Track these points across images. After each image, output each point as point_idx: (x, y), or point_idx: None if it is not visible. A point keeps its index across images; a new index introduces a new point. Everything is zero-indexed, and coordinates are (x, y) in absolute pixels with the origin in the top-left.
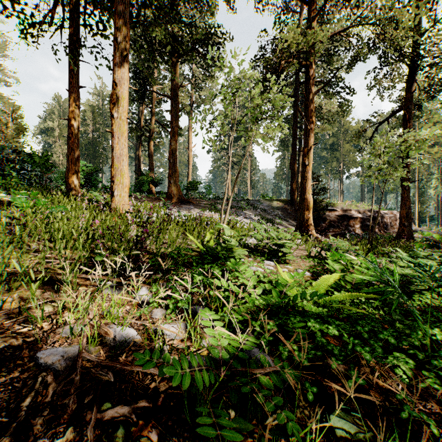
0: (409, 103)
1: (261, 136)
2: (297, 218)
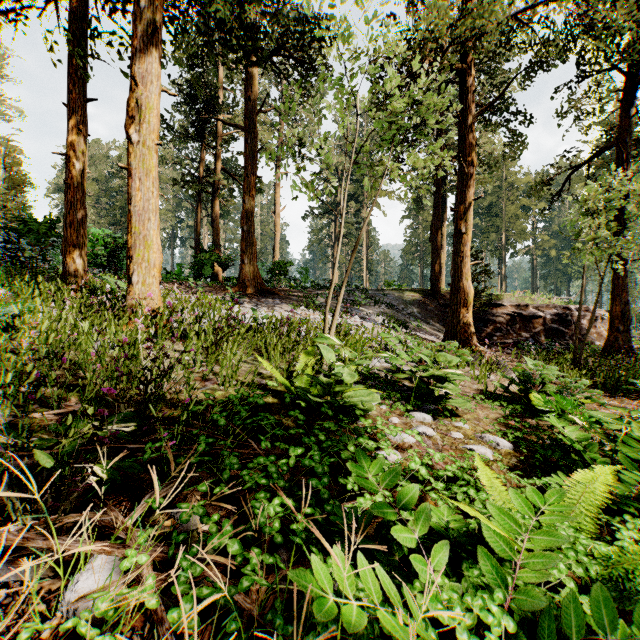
0: (626, 134)
1: (383, 194)
2: (442, 318)
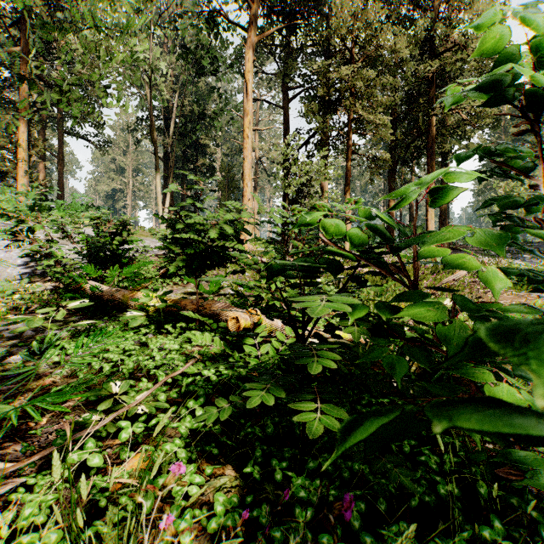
0: None
1: None
2: None
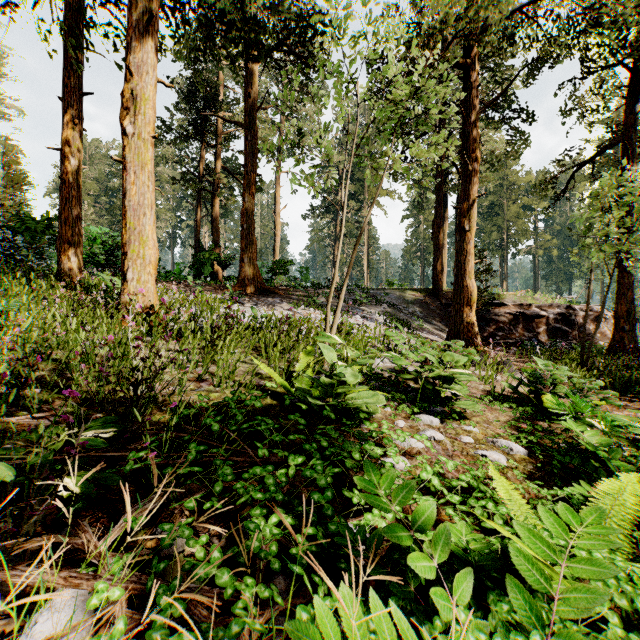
0: (631, 131)
1: (384, 193)
2: (444, 318)
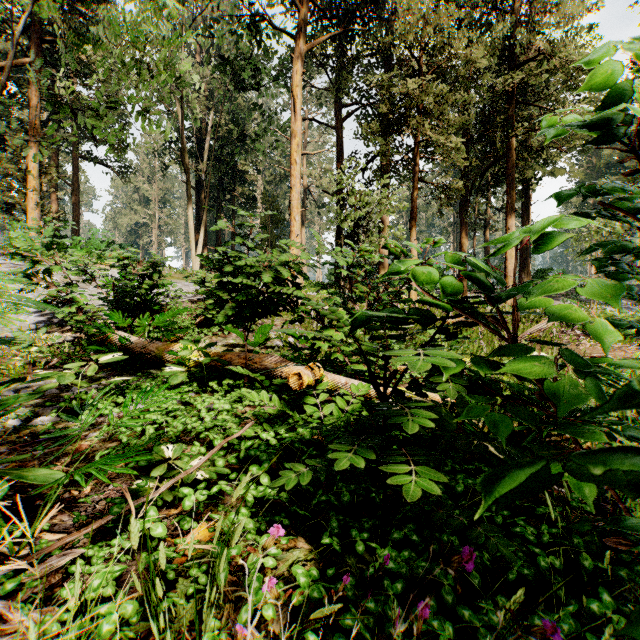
0: None
1: None
2: None
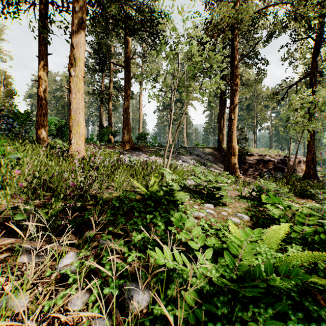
0: (314, 70)
1: (194, 99)
2: (223, 161)
